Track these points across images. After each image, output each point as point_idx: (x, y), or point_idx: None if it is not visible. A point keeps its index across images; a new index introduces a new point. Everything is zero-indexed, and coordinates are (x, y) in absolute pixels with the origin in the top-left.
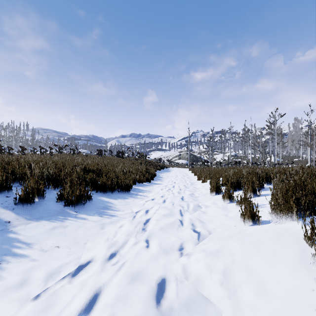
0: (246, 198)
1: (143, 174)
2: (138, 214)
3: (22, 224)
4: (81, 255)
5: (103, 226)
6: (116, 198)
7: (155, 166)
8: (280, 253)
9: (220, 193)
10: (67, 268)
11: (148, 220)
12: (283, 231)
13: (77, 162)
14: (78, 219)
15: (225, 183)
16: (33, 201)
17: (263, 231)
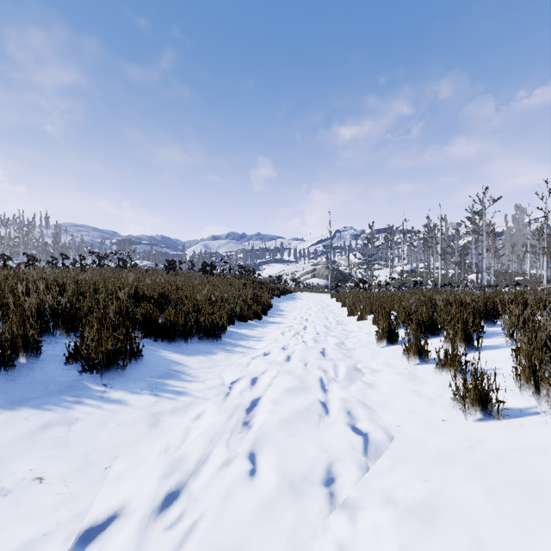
0: (457, 355)
1: (249, 304)
2: (234, 388)
3: None
4: (90, 504)
5: (158, 419)
6: (193, 352)
7: (270, 289)
8: None
9: (396, 342)
10: None
11: (254, 404)
12: None
13: (122, 283)
14: (105, 403)
15: (403, 323)
16: (13, 364)
17: (538, 452)
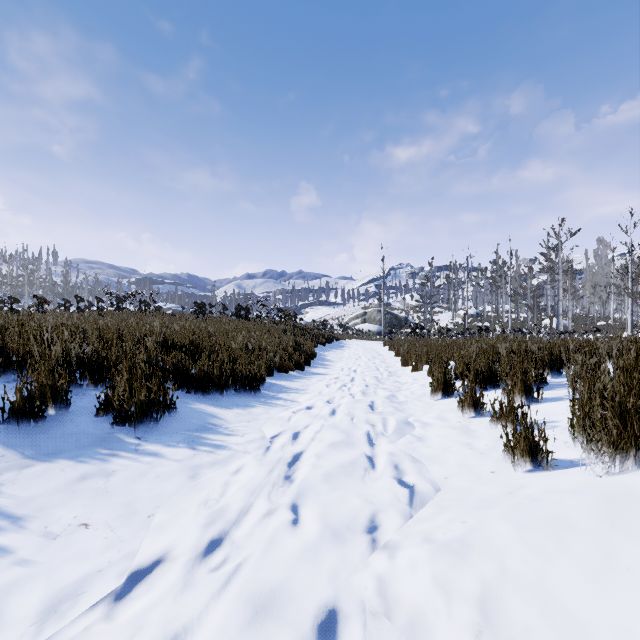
0: (512, 407)
1: (290, 353)
2: (276, 442)
3: (13, 469)
4: (138, 546)
5: (197, 472)
6: (229, 405)
7: (314, 336)
8: (622, 553)
9: (452, 394)
10: (100, 584)
11: (297, 457)
12: (622, 495)
13: (149, 329)
14: (141, 455)
15: (462, 374)
16: (43, 415)
17: (569, 493)
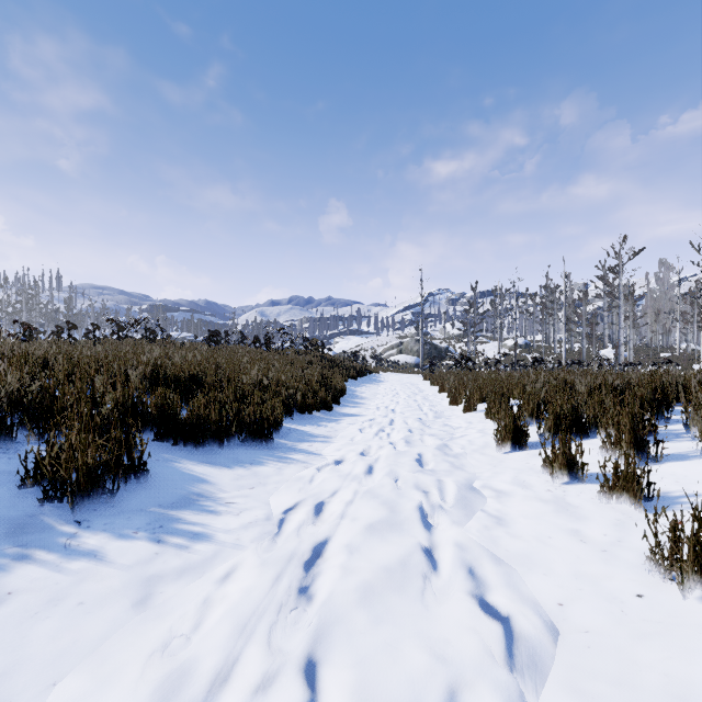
0: (635, 474)
1: (315, 389)
2: (286, 526)
3: None
4: None
5: (151, 591)
6: (229, 462)
7: (344, 369)
8: None
9: (526, 446)
10: None
11: (315, 559)
12: None
13: (137, 360)
14: (69, 557)
15: (531, 417)
16: None
17: None
